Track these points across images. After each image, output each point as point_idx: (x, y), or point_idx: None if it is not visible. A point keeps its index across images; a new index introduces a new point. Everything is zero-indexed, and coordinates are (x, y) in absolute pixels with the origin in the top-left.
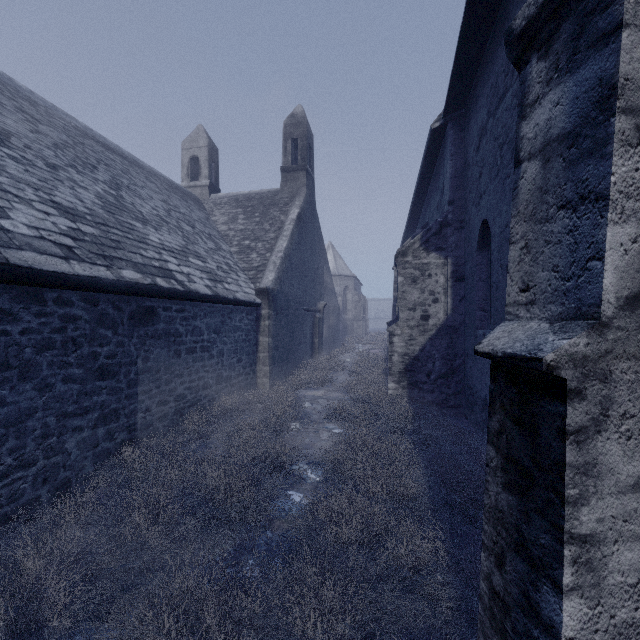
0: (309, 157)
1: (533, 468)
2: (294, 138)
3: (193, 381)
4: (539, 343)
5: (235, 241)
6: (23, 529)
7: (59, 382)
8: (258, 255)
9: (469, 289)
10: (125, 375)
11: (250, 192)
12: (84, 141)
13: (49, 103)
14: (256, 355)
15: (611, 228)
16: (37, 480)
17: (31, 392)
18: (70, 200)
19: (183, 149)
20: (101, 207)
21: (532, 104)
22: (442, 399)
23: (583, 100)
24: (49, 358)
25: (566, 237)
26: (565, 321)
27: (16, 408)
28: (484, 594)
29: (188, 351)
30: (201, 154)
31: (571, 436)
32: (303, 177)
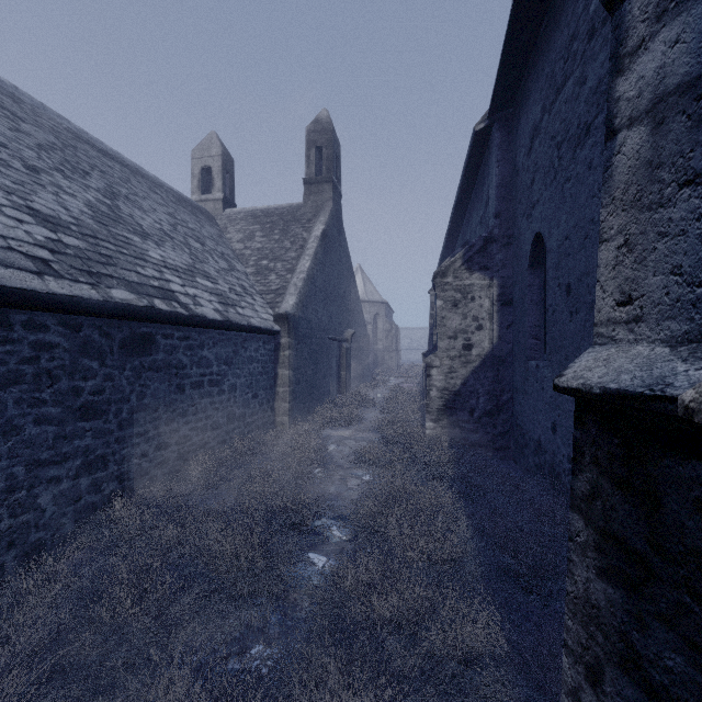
0: (335, 168)
1: (651, 554)
2: (318, 146)
3: (200, 420)
4: (663, 375)
5: (251, 261)
6: None
7: (30, 424)
8: (277, 277)
9: (518, 314)
10: (115, 414)
11: (269, 207)
12: (77, 145)
13: (37, 101)
14: (274, 390)
15: None
16: (0, 544)
17: None
18: (52, 207)
19: (194, 158)
20: (91, 217)
21: (633, 52)
22: (487, 440)
23: None
24: (16, 394)
25: (695, 224)
26: (696, 343)
27: None
28: None
29: (193, 385)
30: (214, 164)
31: None
32: (328, 190)
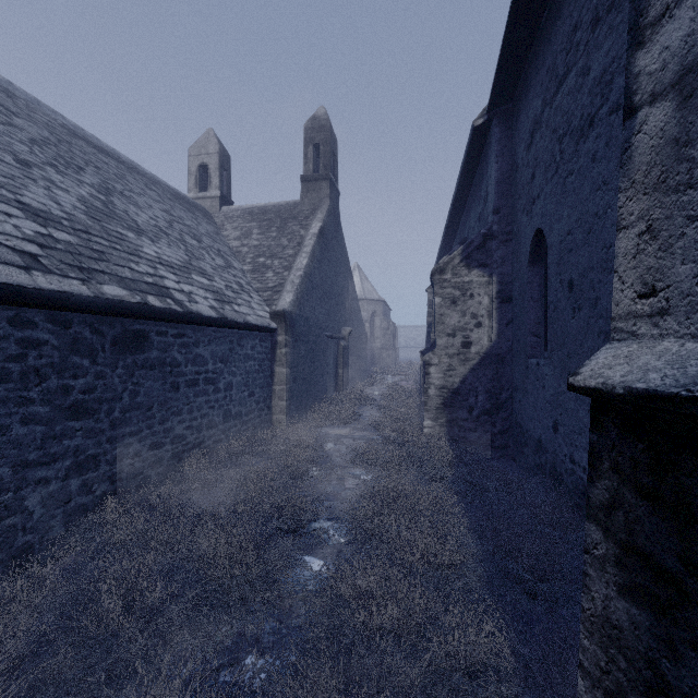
0: (333, 165)
1: (685, 574)
2: (316, 143)
3: (195, 419)
4: None
5: (248, 258)
6: None
7: (16, 423)
8: (274, 274)
9: (518, 311)
10: (107, 413)
11: (266, 204)
12: (71, 140)
13: (31, 97)
14: (271, 388)
15: None
16: None
17: None
18: (43, 202)
19: (191, 156)
20: (84, 212)
21: (656, 21)
22: (486, 439)
23: None
24: (2, 393)
25: None
26: None
27: None
28: None
29: (188, 384)
30: (211, 161)
31: None
32: (326, 187)
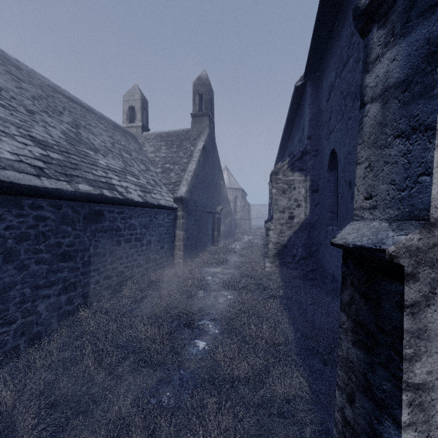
0: (211, 107)
1: (377, 331)
2: (200, 93)
3: (129, 262)
4: (382, 238)
5: (159, 164)
6: (4, 370)
7: (33, 263)
8: (175, 174)
9: (322, 198)
10: (81, 258)
11: (170, 131)
12: (54, 95)
13: (30, 68)
14: (174, 243)
15: (437, 151)
16: (17, 333)
17: (12, 271)
18: (42, 135)
19: (124, 101)
20: (65, 140)
21: (373, 61)
22: (303, 274)
23: (414, 56)
24: (25, 246)
25: (401, 158)
26: (401, 221)
27: (1, 282)
28: (338, 422)
29: (126, 241)
30: (136, 104)
31: (407, 309)
32: (206, 120)
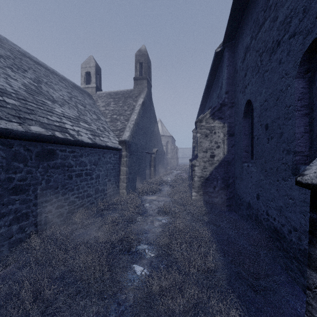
0: (148, 72)
1: None
2: (140, 62)
3: (80, 193)
4: None
5: (108, 115)
6: None
7: None
8: (121, 123)
9: (237, 140)
10: (33, 191)
11: (117, 91)
12: (22, 58)
13: (3, 37)
14: (119, 177)
15: None
16: None
17: None
18: (2, 84)
19: (82, 68)
20: (24, 90)
21: None
22: (222, 201)
23: None
24: None
25: None
26: None
27: None
28: None
29: (77, 175)
30: (91, 70)
31: None
32: (145, 83)
